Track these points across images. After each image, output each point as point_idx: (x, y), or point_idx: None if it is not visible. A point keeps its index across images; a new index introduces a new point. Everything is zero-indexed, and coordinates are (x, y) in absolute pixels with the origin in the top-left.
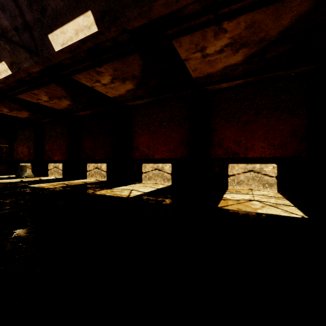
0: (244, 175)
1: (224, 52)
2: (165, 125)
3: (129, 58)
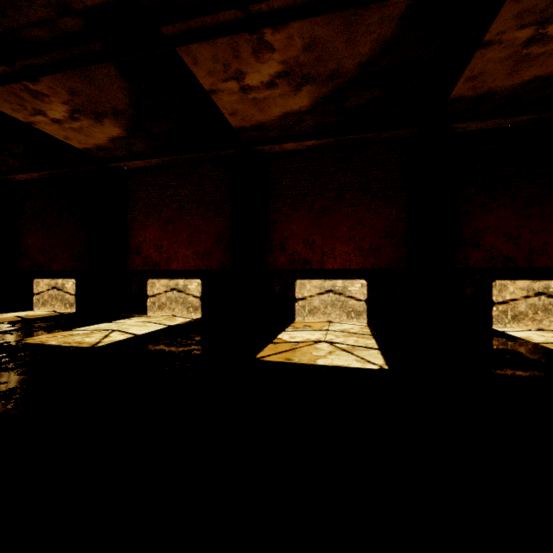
0: (319, 299)
1: (278, 88)
2: (190, 209)
3: (97, 72)
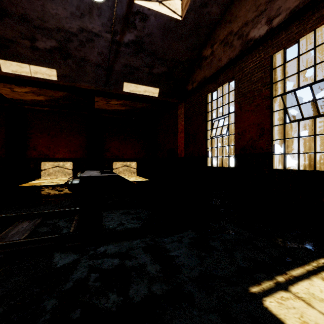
0: (53, 169)
1: (30, 94)
2: None
3: None
